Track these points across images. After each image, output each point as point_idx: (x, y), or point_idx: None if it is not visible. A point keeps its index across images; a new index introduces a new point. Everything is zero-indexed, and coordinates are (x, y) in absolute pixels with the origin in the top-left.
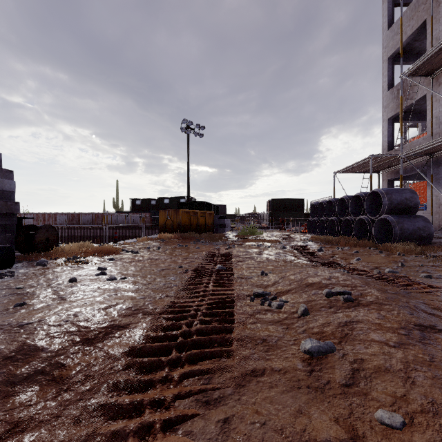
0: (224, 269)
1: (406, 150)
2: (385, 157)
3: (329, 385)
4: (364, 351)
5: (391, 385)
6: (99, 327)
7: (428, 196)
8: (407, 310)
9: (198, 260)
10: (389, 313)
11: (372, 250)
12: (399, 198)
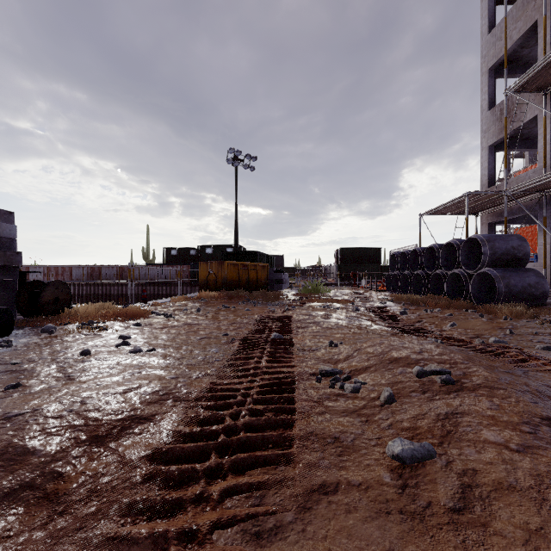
0: (281, 338)
1: (511, 186)
2: (484, 194)
3: (431, 510)
4: (476, 458)
5: (521, 510)
6: (113, 420)
7: (540, 244)
8: (528, 397)
9: (248, 325)
10: (505, 401)
11: (470, 313)
12: (504, 247)
